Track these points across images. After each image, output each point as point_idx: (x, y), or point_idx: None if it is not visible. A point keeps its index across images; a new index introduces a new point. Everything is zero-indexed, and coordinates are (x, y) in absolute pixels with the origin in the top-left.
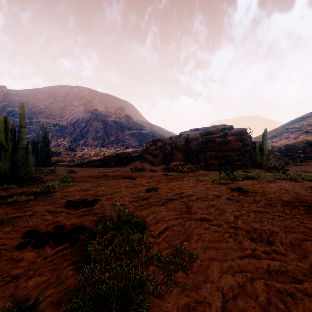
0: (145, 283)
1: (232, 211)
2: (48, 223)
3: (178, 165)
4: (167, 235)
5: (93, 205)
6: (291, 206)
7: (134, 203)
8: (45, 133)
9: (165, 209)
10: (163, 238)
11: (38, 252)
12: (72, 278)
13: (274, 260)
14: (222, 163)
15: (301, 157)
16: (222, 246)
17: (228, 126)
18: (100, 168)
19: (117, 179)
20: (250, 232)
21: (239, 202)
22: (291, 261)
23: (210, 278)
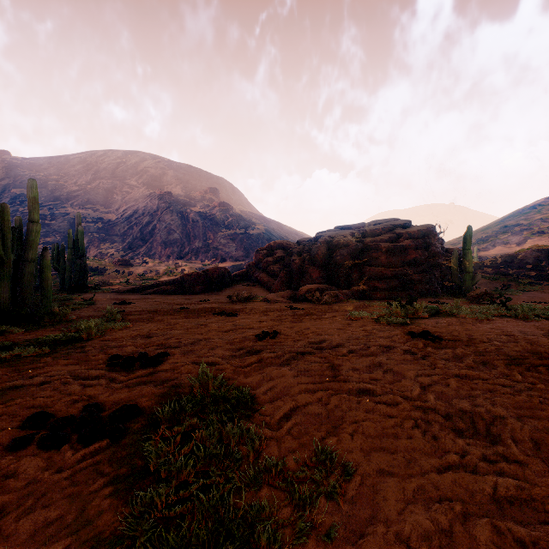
0: (253, 526)
1: (415, 376)
2: (72, 399)
3: (313, 292)
4: (296, 423)
5: (158, 364)
6: (523, 366)
7: (234, 360)
8: (76, 234)
9: (292, 373)
10: (288, 429)
11: (47, 458)
12: (110, 513)
13: (504, 474)
14: (392, 287)
15: (531, 277)
16: (400, 446)
17: (402, 222)
18: (174, 296)
19: (205, 315)
20: (453, 417)
21: (426, 358)
22: (538, 477)
23: (381, 514)
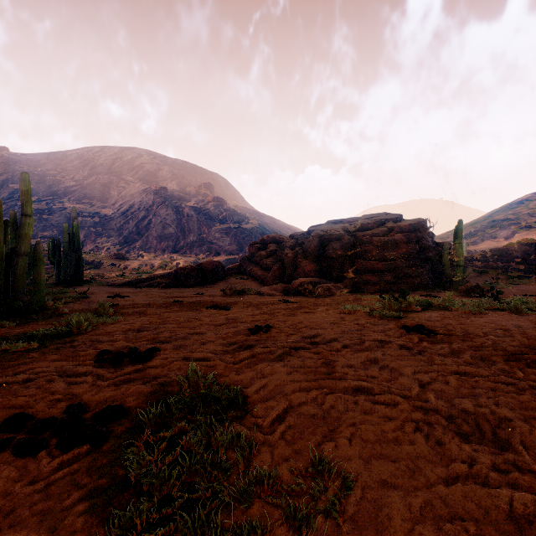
0: None
1: (413, 373)
2: (56, 398)
3: (306, 285)
4: (290, 425)
5: (148, 360)
6: (523, 362)
7: (226, 355)
8: (72, 228)
9: (285, 369)
10: (282, 432)
11: (21, 467)
12: (83, 534)
13: (519, 487)
14: (384, 281)
15: (520, 270)
16: (403, 452)
17: (393, 216)
18: (168, 289)
19: (198, 309)
20: (456, 419)
21: (423, 353)
22: None
23: None
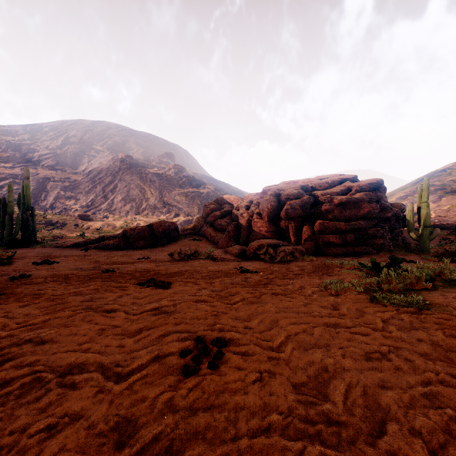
0: None
1: None
2: None
3: (265, 248)
4: None
5: None
6: None
7: None
8: (23, 188)
9: None
10: None
11: None
12: None
13: None
14: (347, 242)
15: None
16: None
17: (350, 176)
18: (114, 252)
19: (125, 286)
20: None
21: None
22: None
23: None
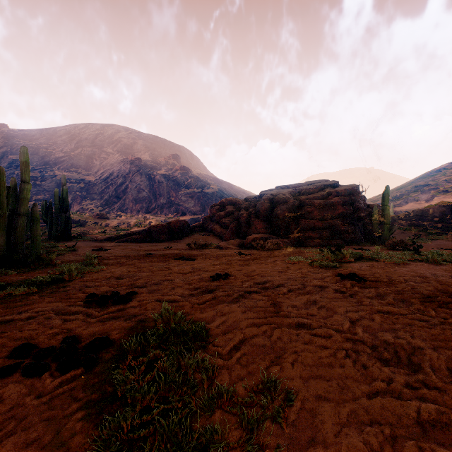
0: (207, 448)
1: (345, 312)
2: (54, 332)
3: (258, 240)
4: (245, 353)
5: (128, 302)
6: (436, 303)
7: (191, 298)
8: (62, 193)
9: (241, 309)
10: (237, 358)
11: (29, 385)
12: (81, 435)
13: (426, 399)
14: (323, 236)
15: (438, 228)
16: (335, 374)
17: (331, 183)
18: (143, 244)
19: (168, 260)
20: (379, 348)
21: (354, 296)
22: None
23: (320, 436)
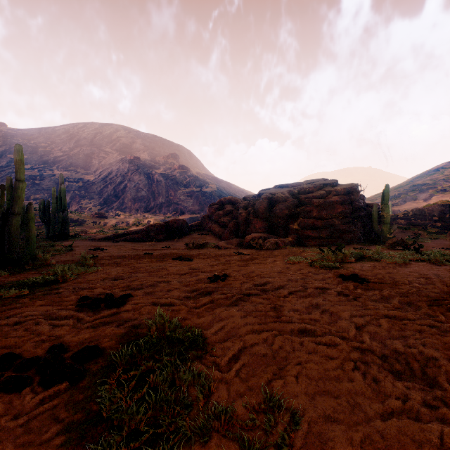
0: None
1: (350, 317)
2: (41, 339)
3: (257, 239)
4: (244, 364)
5: (122, 305)
6: (444, 307)
7: (188, 301)
8: (60, 192)
9: (240, 313)
10: (237, 371)
11: (7, 402)
12: None
13: (447, 421)
14: (323, 236)
15: (437, 227)
16: (343, 389)
17: (331, 182)
18: (140, 243)
19: (165, 260)
20: (389, 358)
21: (357, 299)
22: None
23: None
